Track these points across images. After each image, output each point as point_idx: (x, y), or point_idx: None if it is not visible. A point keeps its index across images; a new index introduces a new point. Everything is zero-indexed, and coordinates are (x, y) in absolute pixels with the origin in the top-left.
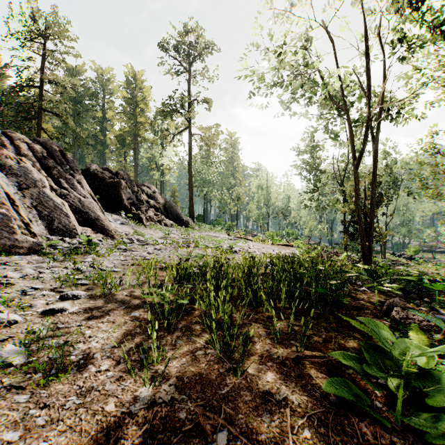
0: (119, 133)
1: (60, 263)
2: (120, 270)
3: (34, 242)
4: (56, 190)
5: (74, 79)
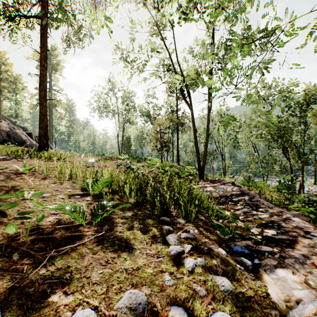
0: None
1: None
2: None
3: None
4: None
5: None
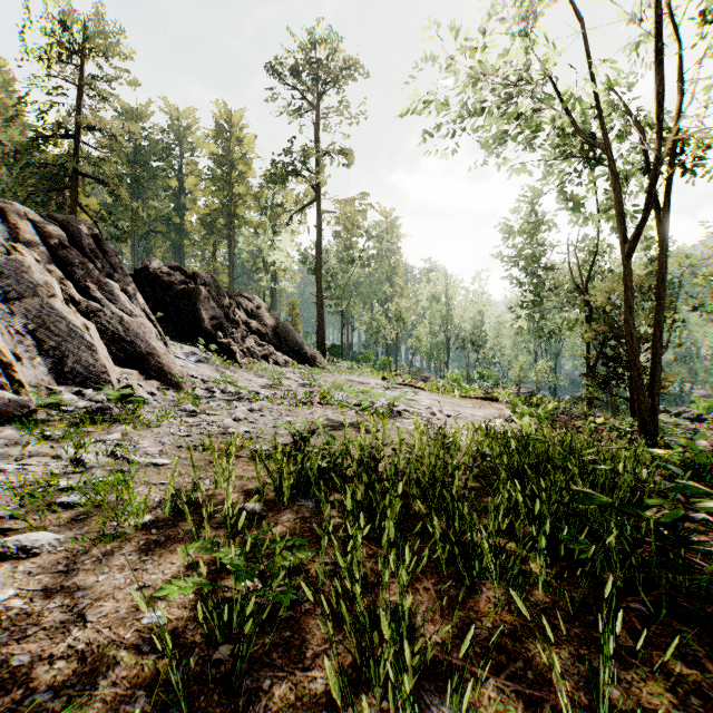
0: (205, 212)
1: (55, 444)
2: (169, 461)
3: (13, 400)
4: (79, 302)
5: (129, 124)
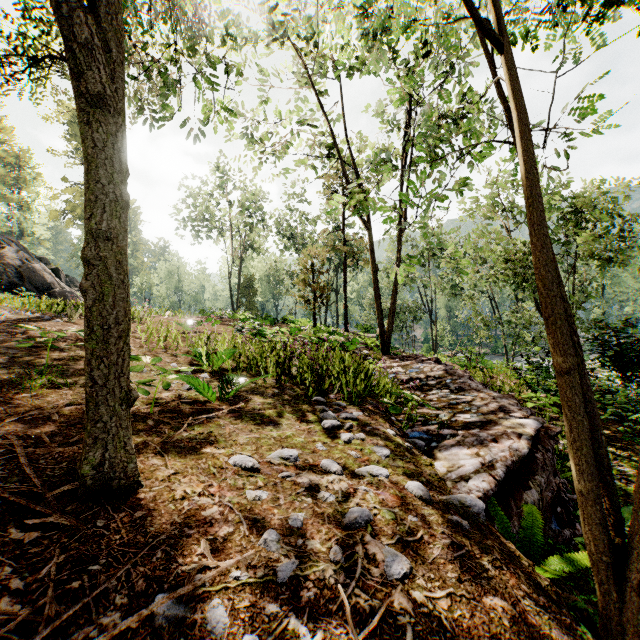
0: None
1: None
2: None
3: None
4: None
5: None
